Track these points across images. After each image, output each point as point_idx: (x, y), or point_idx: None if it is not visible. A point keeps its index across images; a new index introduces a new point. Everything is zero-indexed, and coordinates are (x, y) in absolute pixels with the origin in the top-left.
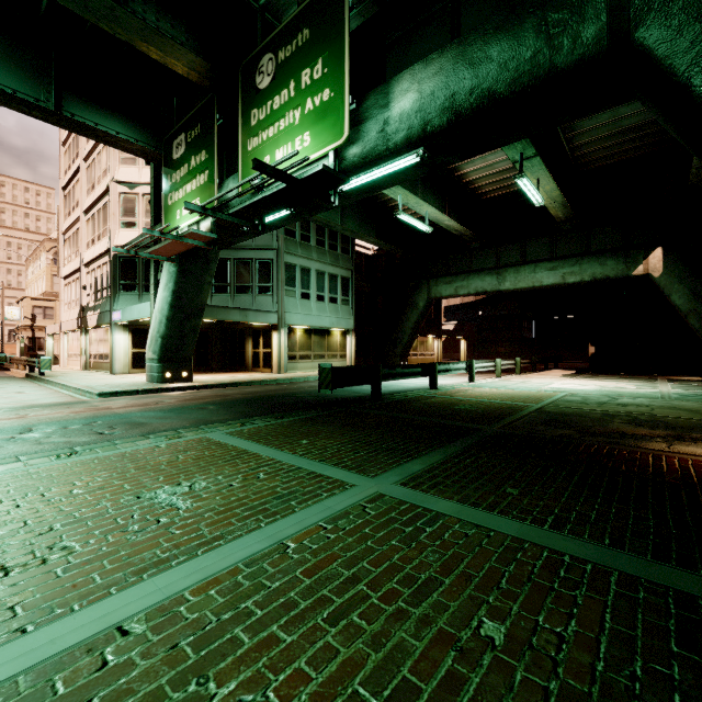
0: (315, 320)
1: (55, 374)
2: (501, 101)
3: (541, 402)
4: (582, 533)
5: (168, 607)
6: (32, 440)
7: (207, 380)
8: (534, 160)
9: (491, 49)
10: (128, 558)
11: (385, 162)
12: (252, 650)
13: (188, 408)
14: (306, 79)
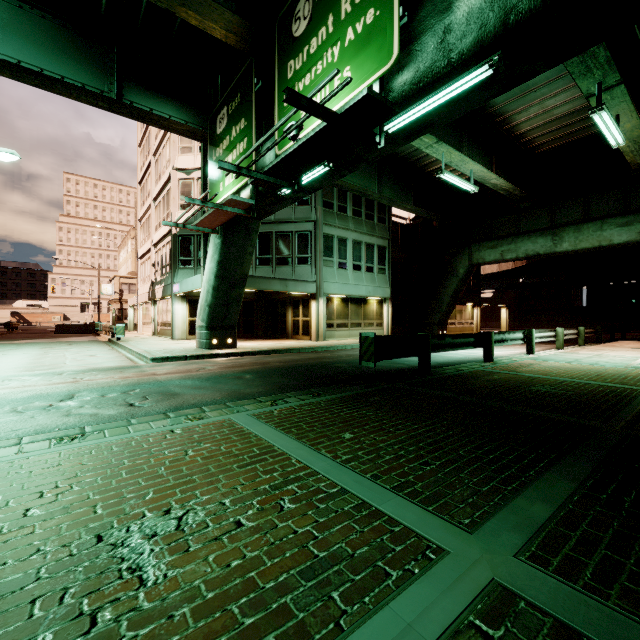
0: (352, 289)
1: (129, 339)
2: None
3: None
4: None
5: None
6: (64, 410)
7: (250, 346)
8: (616, 90)
9: None
10: None
11: (444, 85)
12: None
13: (225, 377)
14: (346, 7)
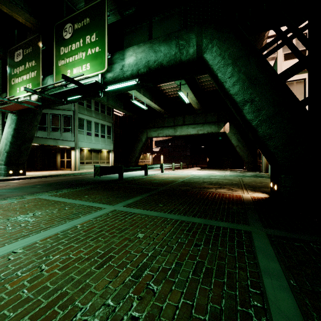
0: (94, 145)
1: None
2: (165, 67)
3: (184, 178)
4: (176, 213)
5: (31, 245)
6: None
7: (35, 174)
8: (185, 85)
9: (161, 48)
10: (10, 236)
11: (123, 82)
12: (64, 249)
13: (25, 187)
14: (88, 40)
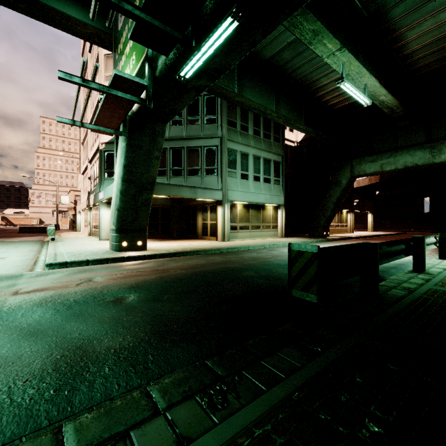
0: (252, 197)
1: (63, 239)
2: None
3: None
4: None
5: None
6: None
7: (161, 247)
8: None
9: None
10: None
11: None
12: None
13: (99, 299)
14: None
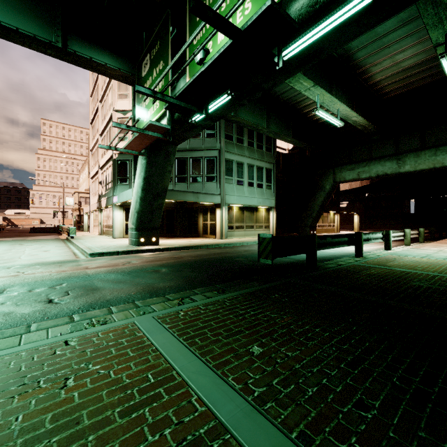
0: (247, 200)
1: (80, 238)
2: None
3: None
4: None
5: None
6: None
7: (170, 243)
8: None
9: None
10: None
11: (338, 6)
12: None
13: (144, 270)
14: None
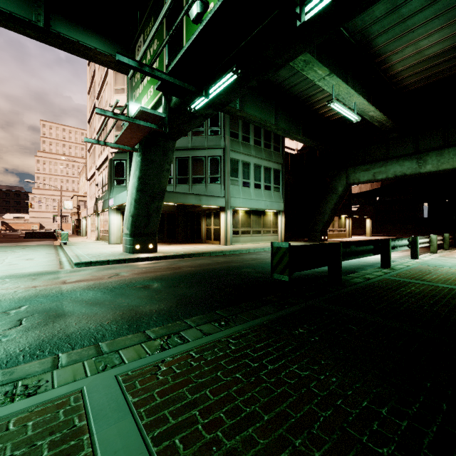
0: (253, 203)
1: (74, 243)
2: None
3: None
4: None
5: None
6: None
7: (169, 250)
8: None
9: None
10: None
11: None
12: None
13: (132, 286)
14: None
